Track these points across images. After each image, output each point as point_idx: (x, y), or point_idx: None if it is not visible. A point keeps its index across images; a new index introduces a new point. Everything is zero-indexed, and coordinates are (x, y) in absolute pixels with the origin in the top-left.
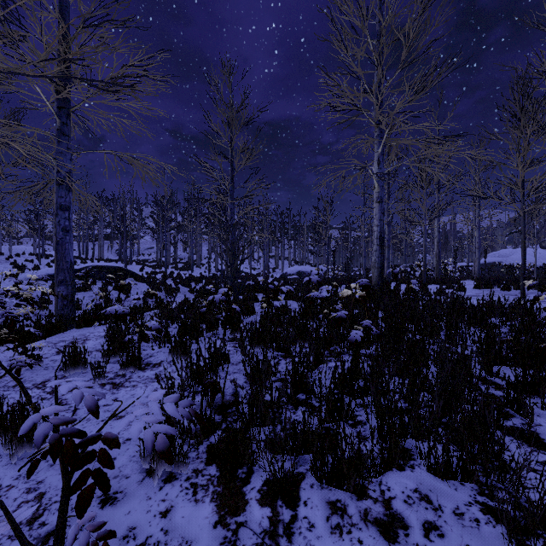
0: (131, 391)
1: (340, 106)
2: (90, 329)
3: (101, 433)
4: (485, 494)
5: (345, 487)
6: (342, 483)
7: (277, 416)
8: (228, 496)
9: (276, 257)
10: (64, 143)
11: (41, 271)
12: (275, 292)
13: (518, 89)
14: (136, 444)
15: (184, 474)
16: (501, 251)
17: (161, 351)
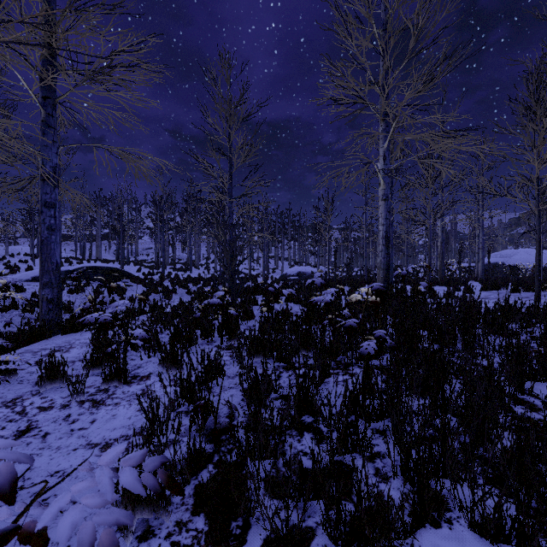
0: (113, 410)
1: (344, 99)
2: (77, 335)
3: (18, 524)
4: None
5: None
6: None
7: (279, 448)
8: None
9: (276, 257)
10: (49, 136)
11: (33, 272)
12: (276, 295)
13: (533, 79)
14: None
15: (164, 529)
16: (502, 251)
17: (151, 362)
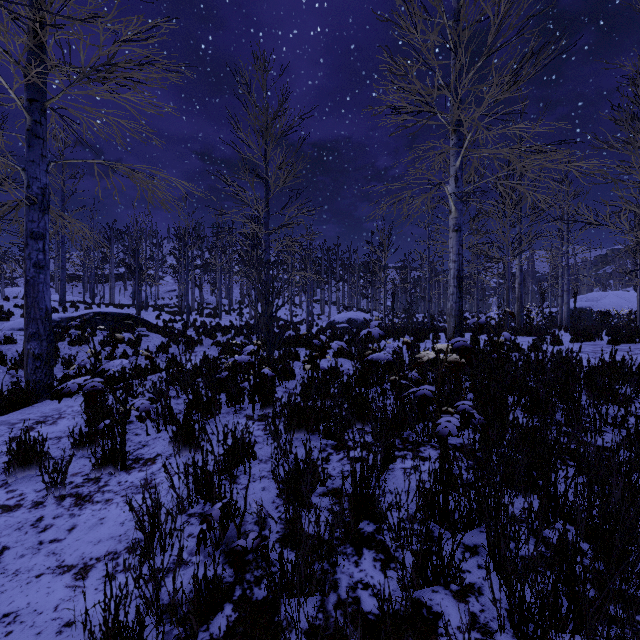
0: (101, 511)
1: (406, 106)
2: (70, 401)
3: None
4: None
5: None
6: None
7: (329, 580)
8: None
9: (322, 301)
10: (37, 149)
11: None
12: (323, 349)
13: None
14: (80, 635)
15: None
16: (589, 294)
17: (160, 438)
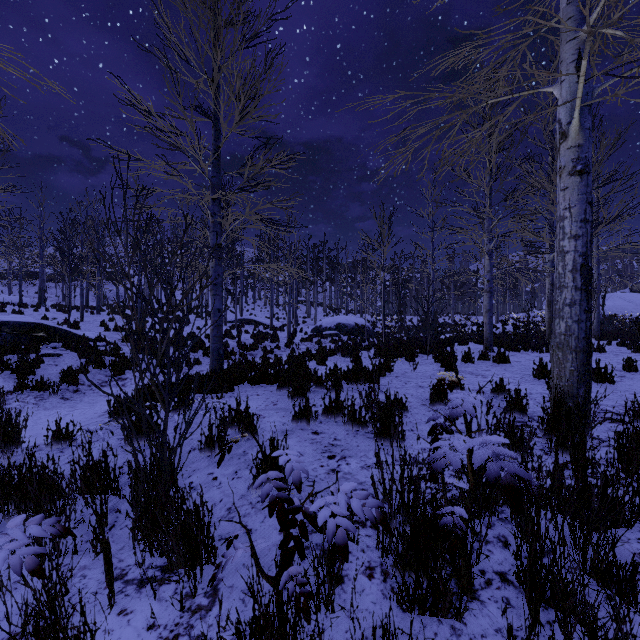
0: None
1: None
2: None
3: None
4: None
5: None
6: None
7: None
8: None
9: (307, 303)
10: None
11: None
12: (292, 525)
13: None
14: None
15: None
16: None
17: None
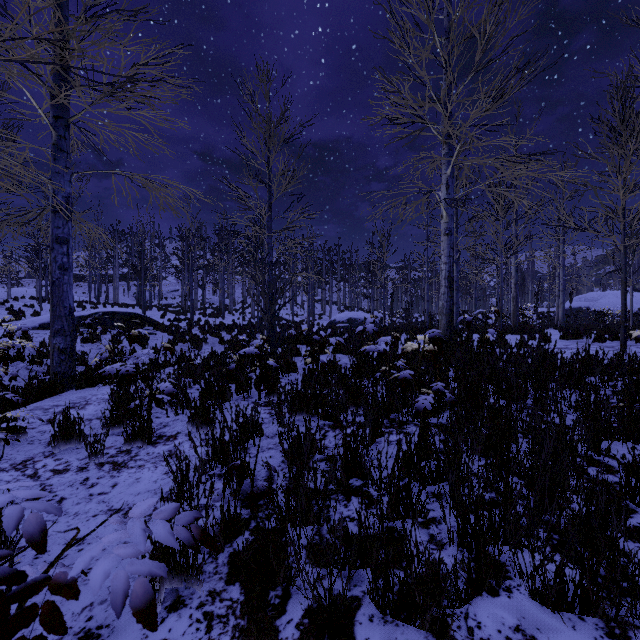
0: (136, 473)
1: (401, 118)
2: (93, 391)
3: (48, 575)
4: (615, 635)
5: (418, 623)
6: (414, 616)
7: (323, 513)
8: (254, 633)
9: (323, 301)
10: (61, 161)
11: (41, 318)
12: (322, 344)
13: (618, 96)
14: None
15: (196, 598)
16: (587, 294)
17: (178, 420)
